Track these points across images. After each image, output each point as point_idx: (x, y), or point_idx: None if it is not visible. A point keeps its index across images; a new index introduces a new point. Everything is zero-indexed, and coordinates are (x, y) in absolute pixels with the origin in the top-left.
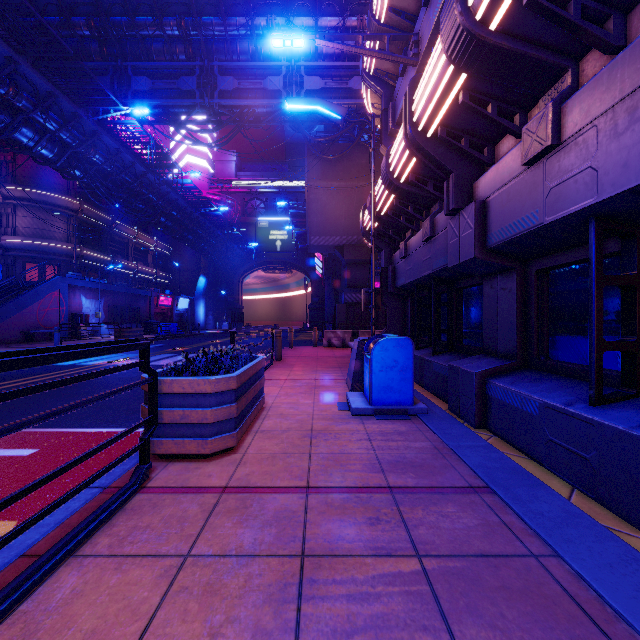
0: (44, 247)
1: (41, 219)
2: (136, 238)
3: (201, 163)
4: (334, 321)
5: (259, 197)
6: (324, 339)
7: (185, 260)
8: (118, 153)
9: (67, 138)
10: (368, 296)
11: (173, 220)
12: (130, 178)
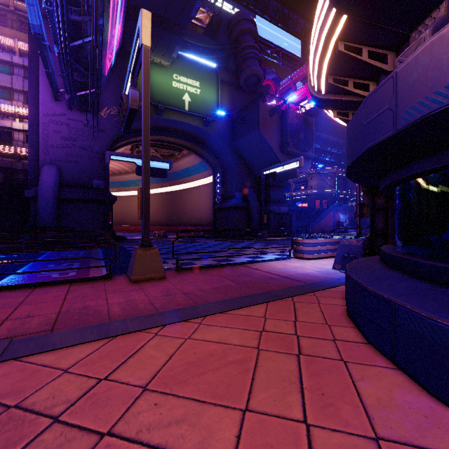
0: (322, 192)
1: (321, 180)
2: None
3: None
4: None
5: None
6: None
7: None
8: None
9: (340, 153)
10: None
11: None
12: None
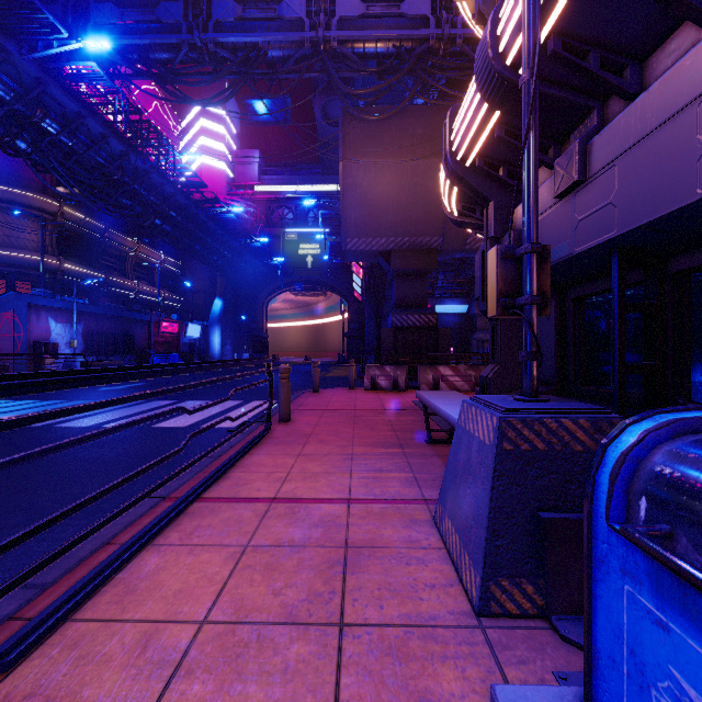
0: (10, 258)
1: (8, 223)
2: (137, 251)
3: (218, 165)
4: (378, 352)
5: (287, 205)
6: (365, 378)
7: (199, 279)
8: (79, 118)
9: None
10: (511, 268)
11: (174, 224)
12: (104, 159)
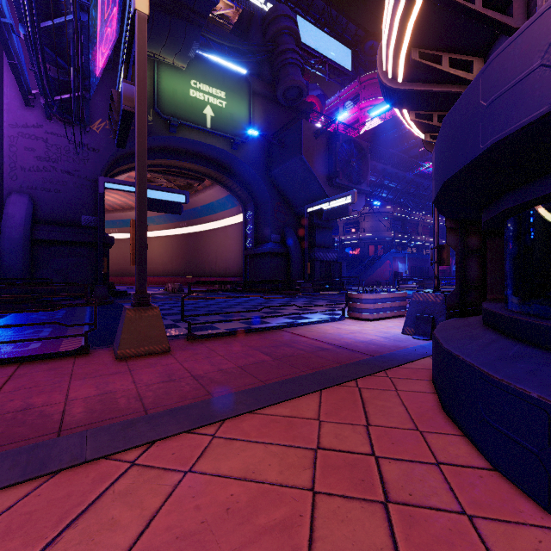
0: (377, 236)
1: (375, 221)
2: (424, 219)
3: None
4: None
5: None
6: None
7: None
8: (421, 184)
9: (399, 187)
10: None
11: None
12: (426, 193)
